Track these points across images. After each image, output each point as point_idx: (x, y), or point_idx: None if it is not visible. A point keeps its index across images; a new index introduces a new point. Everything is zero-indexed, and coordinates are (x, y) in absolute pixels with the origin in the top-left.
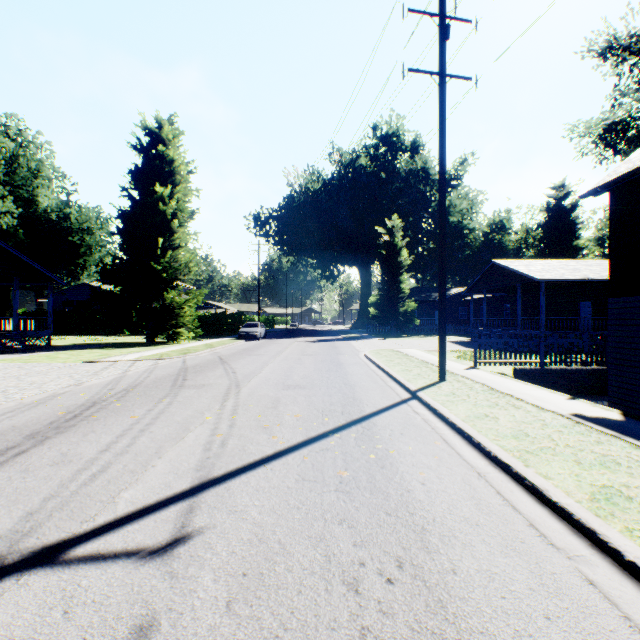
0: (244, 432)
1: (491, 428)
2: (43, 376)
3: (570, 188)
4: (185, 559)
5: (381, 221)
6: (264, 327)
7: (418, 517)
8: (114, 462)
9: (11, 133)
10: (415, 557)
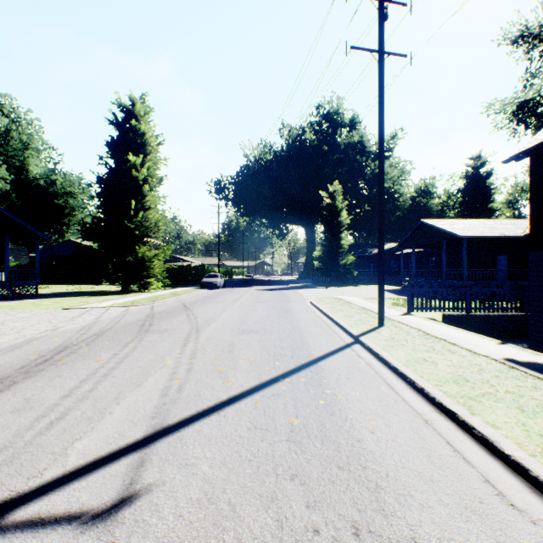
0: (200, 376)
1: (432, 373)
2: (25, 321)
3: (486, 158)
4: (129, 525)
5: (324, 187)
6: (223, 277)
7: (371, 471)
8: (73, 409)
9: (5, 110)
10: (372, 522)
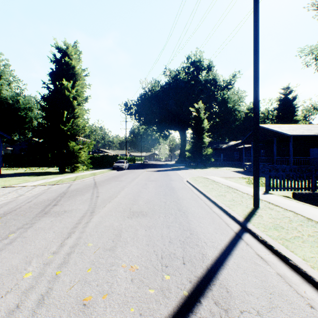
0: None
1: None
2: None
3: (292, 89)
4: None
5: (191, 106)
6: (128, 163)
7: None
8: None
9: None
10: None
